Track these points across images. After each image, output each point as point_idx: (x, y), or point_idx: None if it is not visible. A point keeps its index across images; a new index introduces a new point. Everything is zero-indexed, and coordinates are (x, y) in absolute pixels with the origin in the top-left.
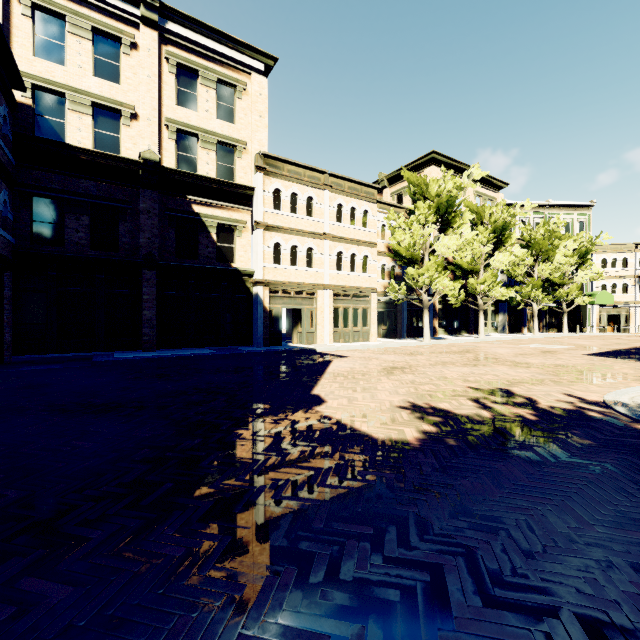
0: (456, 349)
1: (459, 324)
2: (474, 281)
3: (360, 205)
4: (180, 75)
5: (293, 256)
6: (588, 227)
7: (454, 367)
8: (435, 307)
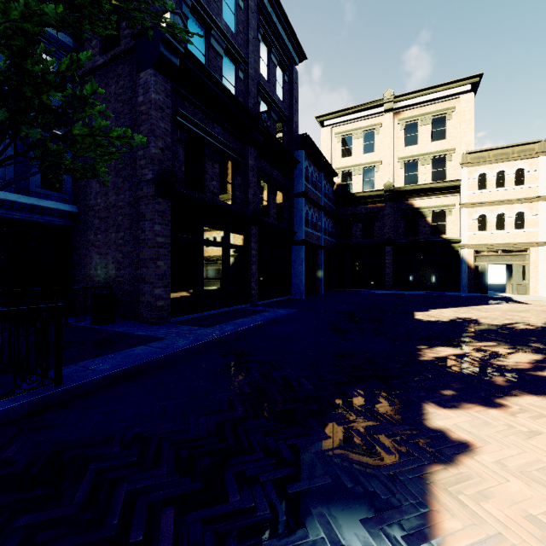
0: None
1: None
2: None
3: None
4: (407, 128)
5: (500, 222)
6: None
7: None
8: None
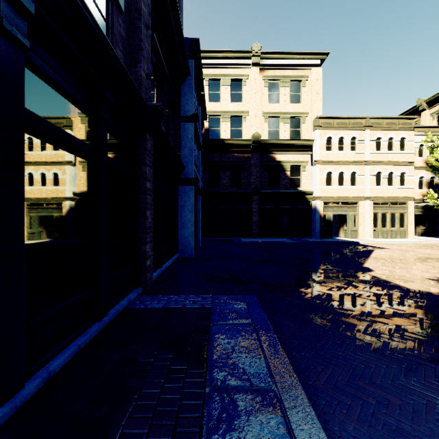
0: None
1: None
2: None
3: (397, 134)
4: (270, 86)
5: (340, 179)
6: None
7: None
8: None
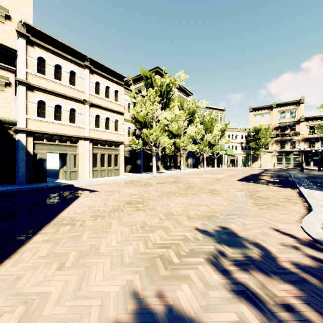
0: (171, 179)
1: (171, 164)
2: (179, 140)
3: (113, 86)
4: None
5: (58, 113)
6: (223, 119)
7: (175, 198)
8: (159, 154)
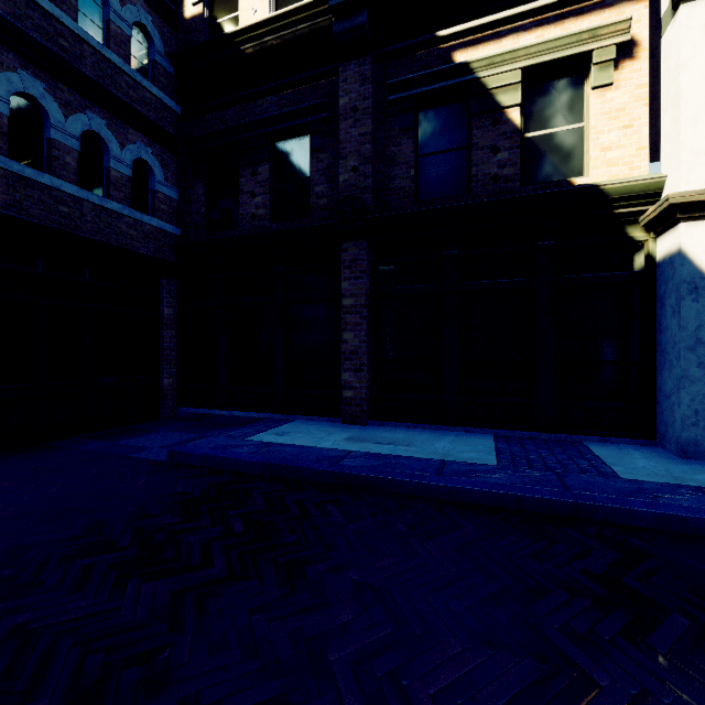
0: None
1: None
2: None
3: None
4: None
5: None
6: None
7: None
8: None
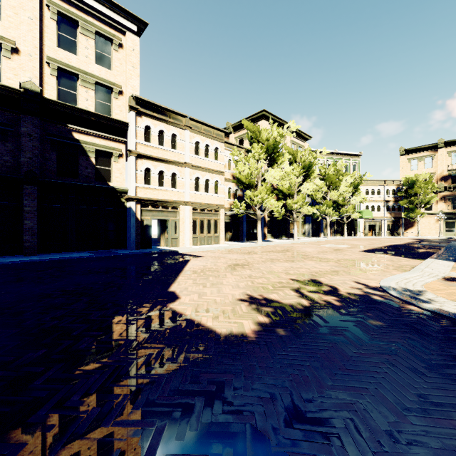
0: (279, 249)
1: (281, 231)
2: (291, 201)
3: (212, 143)
4: (61, 22)
5: (161, 179)
6: (358, 169)
7: (279, 263)
8: (265, 219)
